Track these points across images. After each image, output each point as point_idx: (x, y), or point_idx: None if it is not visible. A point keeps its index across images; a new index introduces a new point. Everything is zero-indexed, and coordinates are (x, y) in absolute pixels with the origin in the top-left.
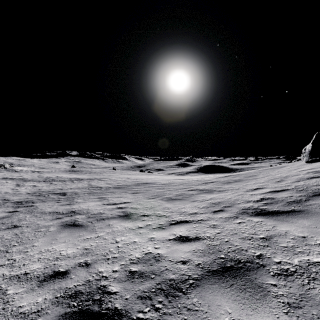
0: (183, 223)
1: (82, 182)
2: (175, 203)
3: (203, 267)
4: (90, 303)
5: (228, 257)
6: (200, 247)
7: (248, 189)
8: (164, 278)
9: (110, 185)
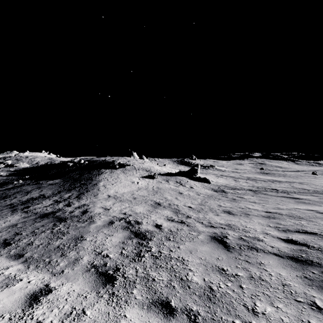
0: None
1: (282, 183)
2: None
3: None
4: None
5: None
6: None
7: None
8: None
9: (317, 189)
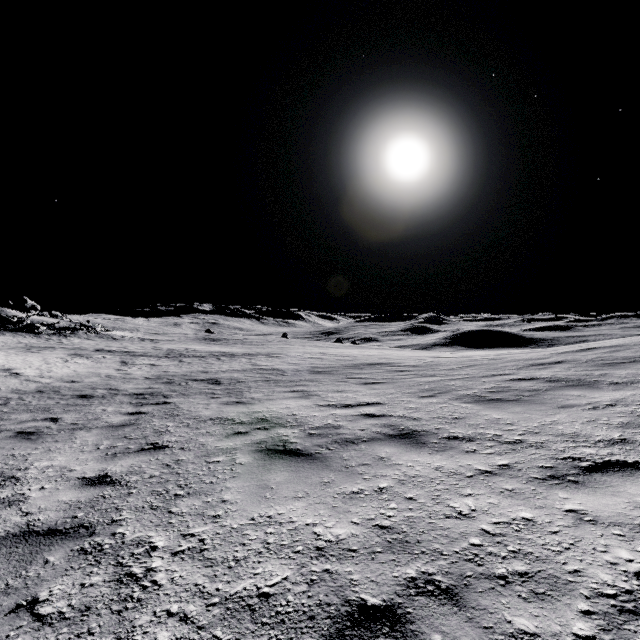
0: (625, 469)
1: (236, 359)
2: (509, 409)
3: None
4: None
5: None
6: None
7: None
8: None
9: (298, 367)
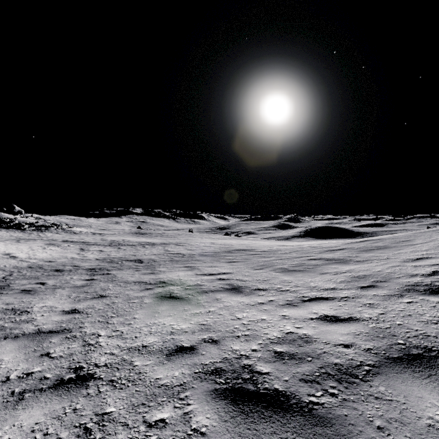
0: (321, 300)
1: (155, 247)
2: (295, 275)
3: (377, 353)
4: (241, 382)
5: (409, 343)
6: (361, 330)
7: (406, 259)
8: (326, 362)
9: (193, 252)
